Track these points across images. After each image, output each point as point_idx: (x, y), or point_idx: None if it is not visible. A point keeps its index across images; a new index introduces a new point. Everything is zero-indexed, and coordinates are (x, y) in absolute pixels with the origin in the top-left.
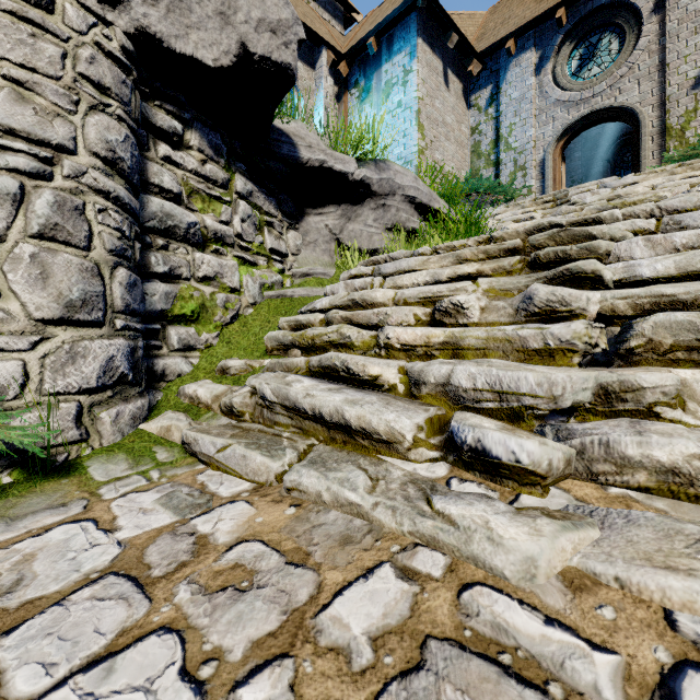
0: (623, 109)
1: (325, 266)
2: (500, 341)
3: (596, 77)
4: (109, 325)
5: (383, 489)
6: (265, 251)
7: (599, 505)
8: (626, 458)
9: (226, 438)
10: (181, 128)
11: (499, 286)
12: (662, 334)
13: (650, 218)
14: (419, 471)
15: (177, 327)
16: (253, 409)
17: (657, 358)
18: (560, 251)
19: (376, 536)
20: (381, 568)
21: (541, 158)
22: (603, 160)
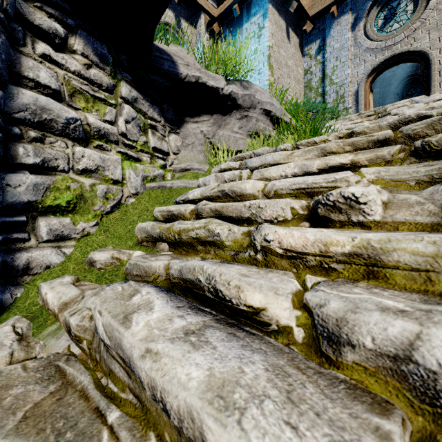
0: (417, 52)
1: (200, 163)
2: None
3: (396, 30)
4: None
5: None
6: (148, 149)
7: None
8: None
9: (6, 430)
10: (62, 31)
11: (389, 175)
12: None
13: None
14: None
15: (49, 218)
16: (91, 336)
17: None
18: None
19: None
20: None
21: (356, 89)
22: (394, 93)
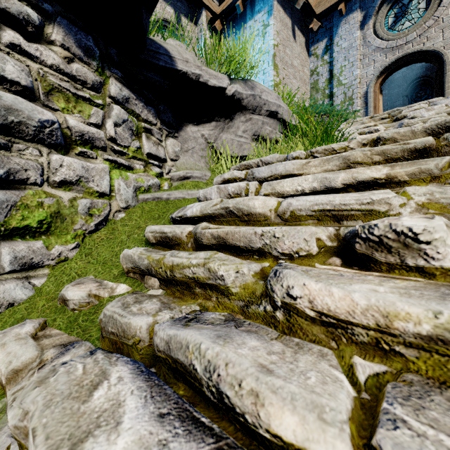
0: (430, 52)
1: (201, 170)
2: None
3: (408, 29)
4: None
5: None
6: (142, 155)
7: None
8: None
9: None
10: (36, 17)
11: (447, 198)
12: None
13: None
14: None
15: (15, 242)
16: None
17: None
18: None
19: None
20: None
21: (365, 90)
22: (403, 95)
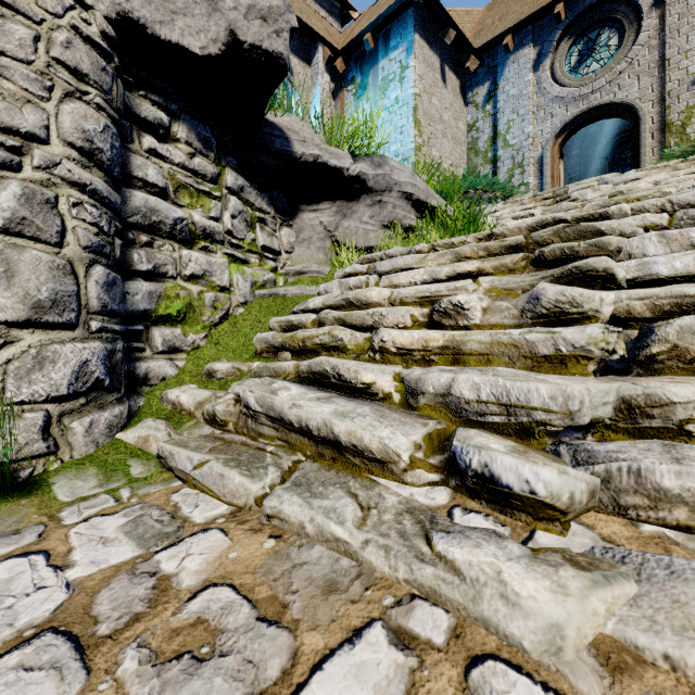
0: (623, 106)
1: (319, 264)
2: (505, 346)
3: (595, 73)
4: (84, 327)
5: (375, 521)
6: (257, 248)
7: (632, 548)
8: (661, 491)
9: (204, 452)
10: (167, 120)
11: (501, 285)
12: (689, 339)
13: (661, 213)
14: (416, 498)
15: (162, 328)
16: (237, 418)
17: (683, 366)
18: (567, 247)
19: (366, 582)
20: (370, 629)
21: (540, 155)
22: (601, 157)
